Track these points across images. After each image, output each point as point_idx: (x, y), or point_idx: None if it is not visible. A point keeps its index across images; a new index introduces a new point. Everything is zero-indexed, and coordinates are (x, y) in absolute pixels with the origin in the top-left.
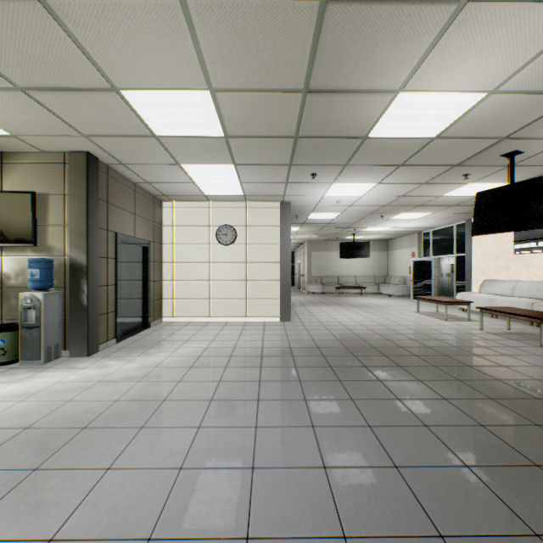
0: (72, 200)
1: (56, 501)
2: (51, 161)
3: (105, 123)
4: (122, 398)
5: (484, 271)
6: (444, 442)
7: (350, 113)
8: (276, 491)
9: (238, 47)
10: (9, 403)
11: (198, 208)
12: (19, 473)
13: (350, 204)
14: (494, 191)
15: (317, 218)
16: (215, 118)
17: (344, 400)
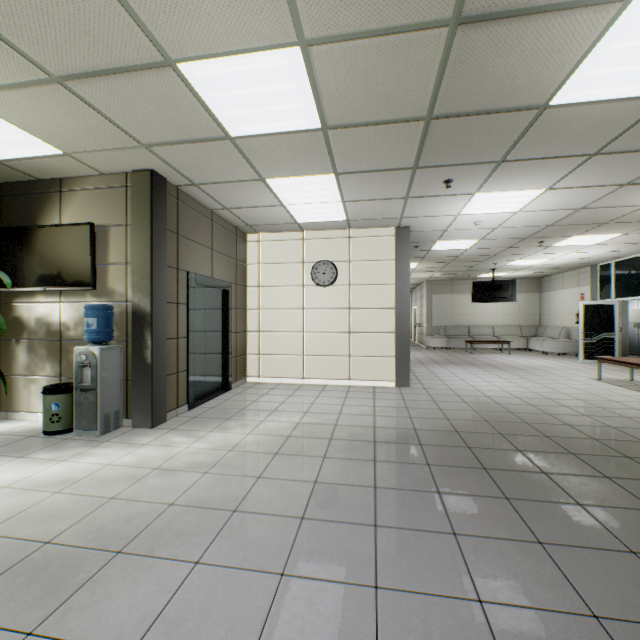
0: (134, 232)
1: None
2: (112, 185)
3: (165, 123)
4: (179, 500)
5: None
6: None
7: (527, 59)
8: None
9: None
10: (43, 494)
11: (288, 240)
12: (4, 639)
13: (496, 225)
14: None
15: (444, 249)
16: (309, 97)
17: (524, 542)
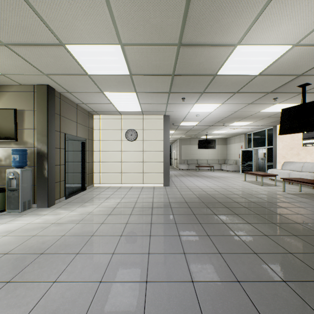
0: (38, 114)
1: (19, 304)
2: (26, 90)
3: (57, 66)
4: (66, 234)
5: (284, 157)
6: (268, 264)
7: (207, 59)
8: (161, 298)
9: (137, 15)
10: None
11: (114, 119)
12: None
13: (205, 116)
14: (292, 108)
15: (185, 125)
16: (124, 63)
17: (203, 235)
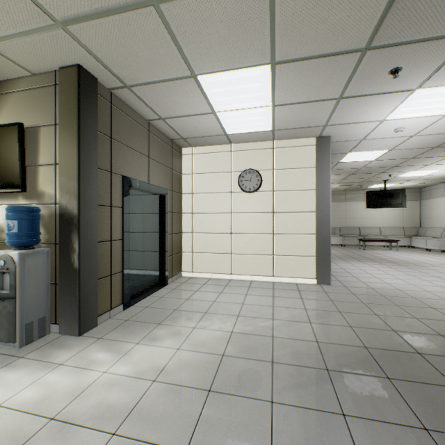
0: (62, 131)
1: None
2: (41, 85)
3: None
4: None
5: None
6: None
7: None
8: None
9: None
10: None
11: (218, 152)
12: None
13: (414, 133)
14: None
15: (351, 161)
16: None
17: None
